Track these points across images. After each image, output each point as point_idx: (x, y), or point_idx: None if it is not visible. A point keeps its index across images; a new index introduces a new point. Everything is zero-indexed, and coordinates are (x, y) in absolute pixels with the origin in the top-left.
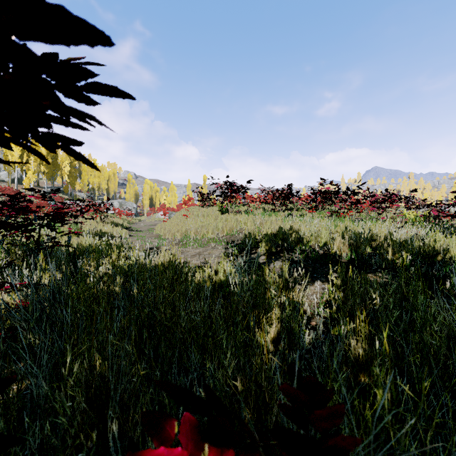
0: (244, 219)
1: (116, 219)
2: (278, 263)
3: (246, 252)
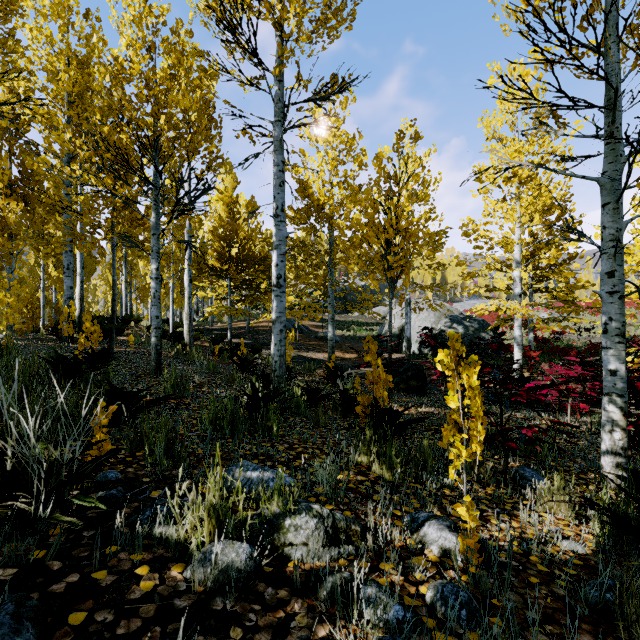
0: None
1: None
2: None
3: None
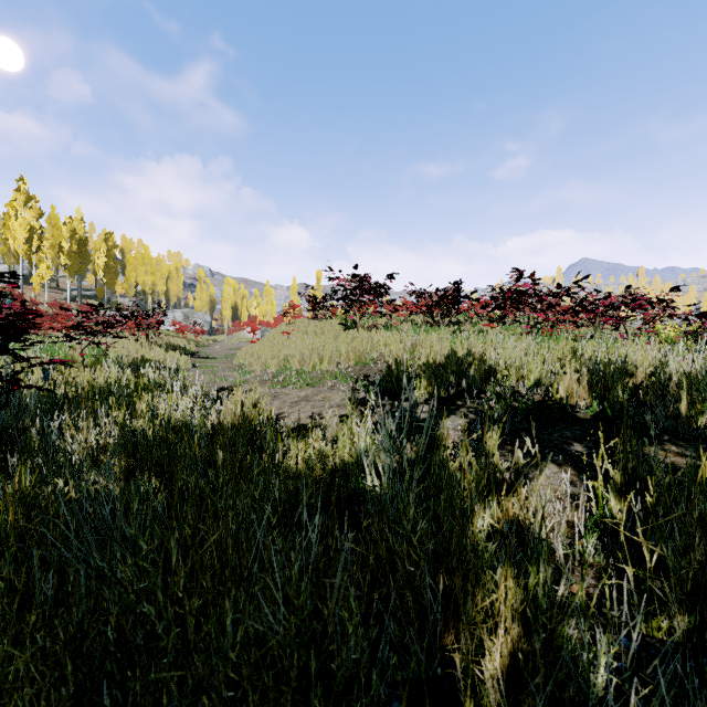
0: (383, 337)
1: (175, 340)
2: (455, 421)
3: (392, 397)
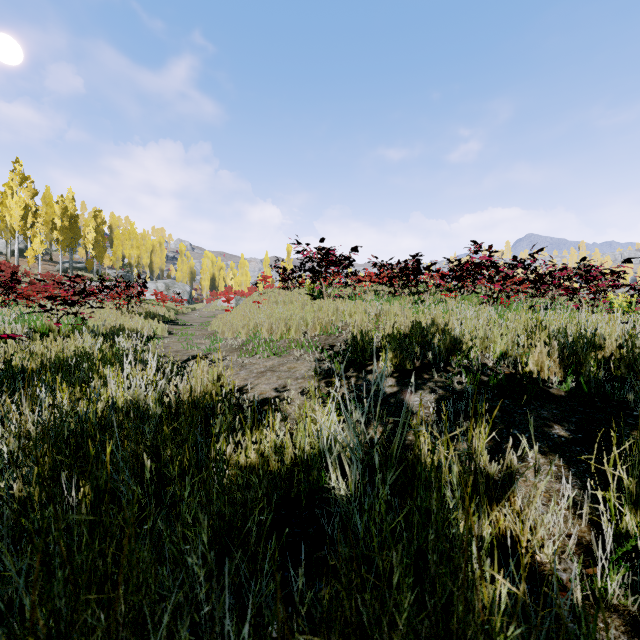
0: (348, 307)
1: (156, 308)
2: (424, 397)
3: (357, 369)
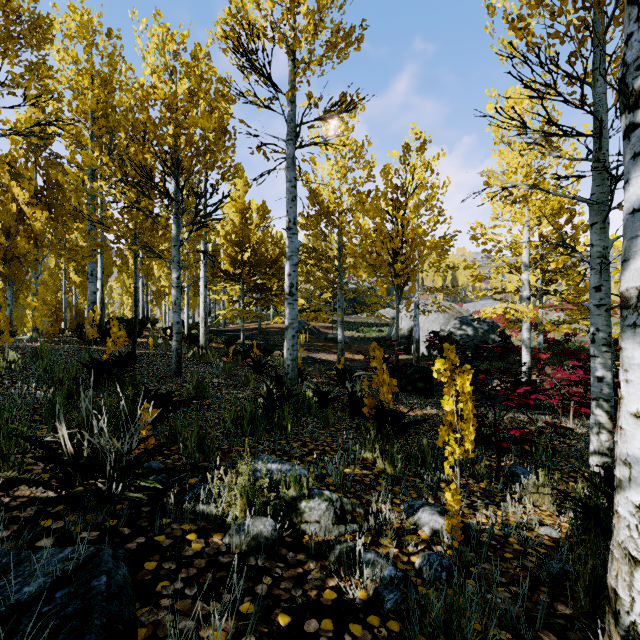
0: None
1: None
2: None
3: None
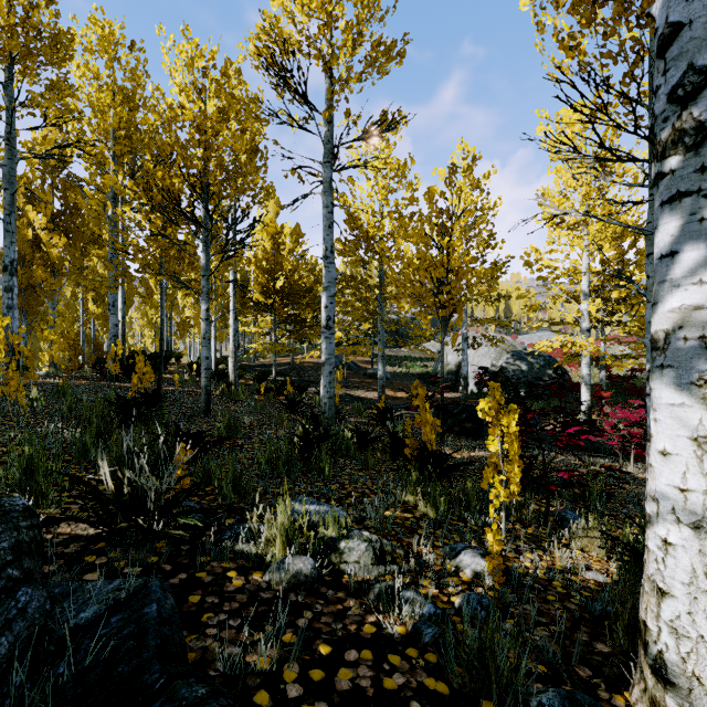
0: None
1: None
2: None
3: None
